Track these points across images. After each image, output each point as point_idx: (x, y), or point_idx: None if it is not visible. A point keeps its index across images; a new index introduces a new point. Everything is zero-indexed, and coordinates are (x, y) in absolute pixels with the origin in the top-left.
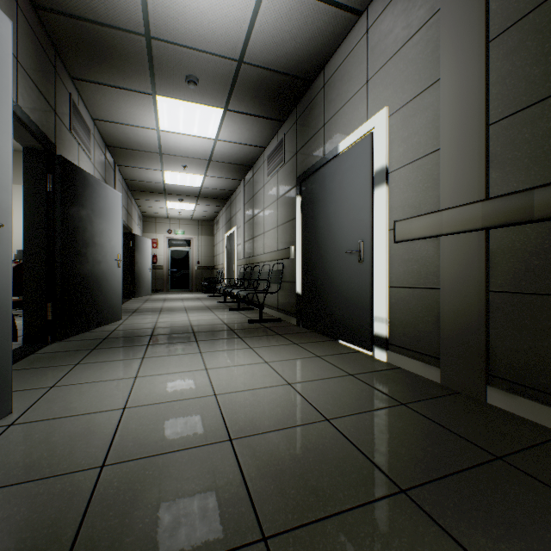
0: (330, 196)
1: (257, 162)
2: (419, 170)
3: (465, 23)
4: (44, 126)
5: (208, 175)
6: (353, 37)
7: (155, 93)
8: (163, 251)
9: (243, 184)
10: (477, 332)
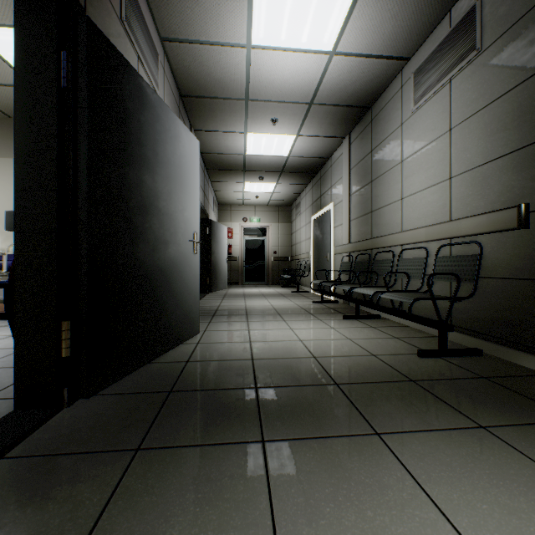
0: None
1: (383, 95)
2: None
3: None
4: None
5: (302, 133)
6: None
7: None
8: (238, 241)
9: (347, 142)
10: None
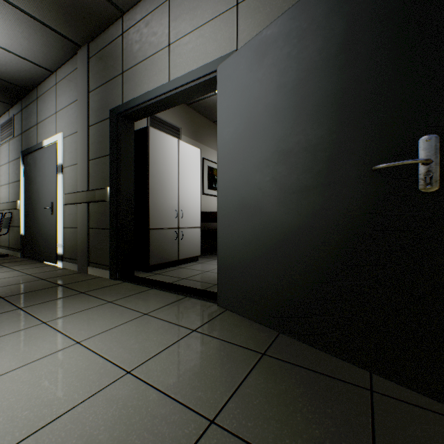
0: (39, 171)
1: None
2: (73, 170)
3: (83, 113)
4: None
5: None
6: (51, 81)
7: None
8: None
9: None
10: (86, 245)
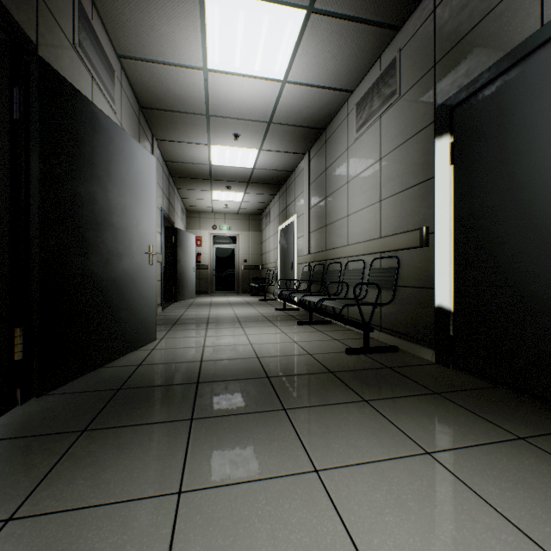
0: None
1: (334, 120)
2: None
3: None
4: None
5: (264, 148)
6: None
7: None
8: (207, 249)
9: (307, 159)
10: None
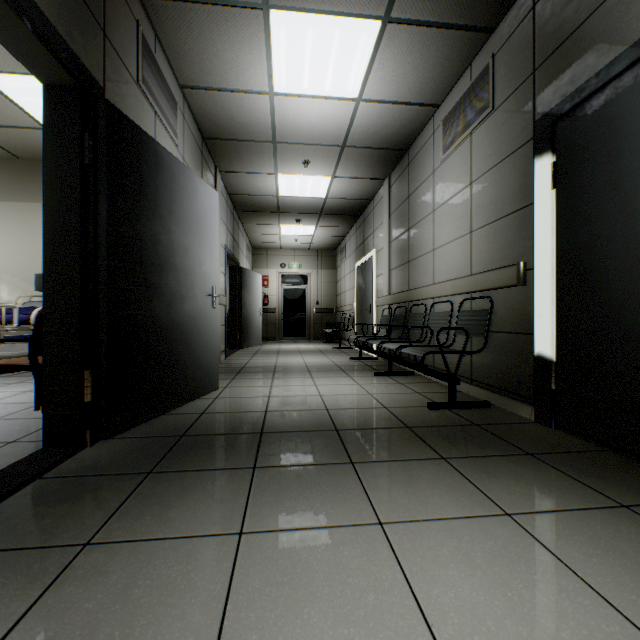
0: None
1: (418, 139)
2: None
3: None
4: (74, 40)
5: (338, 175)
6: None
7: (267, 3)
8: (275, 290)
9: (387, 185)
10: None
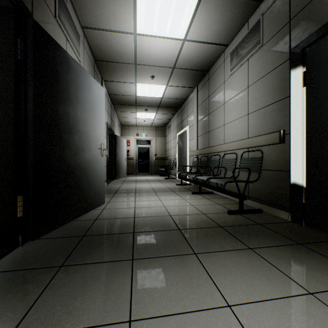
0: None
1: (215, 64)
2: None
3: None
4: None
5: (169, 84)
6: None
7: None
8: (133, 148)
9: (196, 90)
10: None
